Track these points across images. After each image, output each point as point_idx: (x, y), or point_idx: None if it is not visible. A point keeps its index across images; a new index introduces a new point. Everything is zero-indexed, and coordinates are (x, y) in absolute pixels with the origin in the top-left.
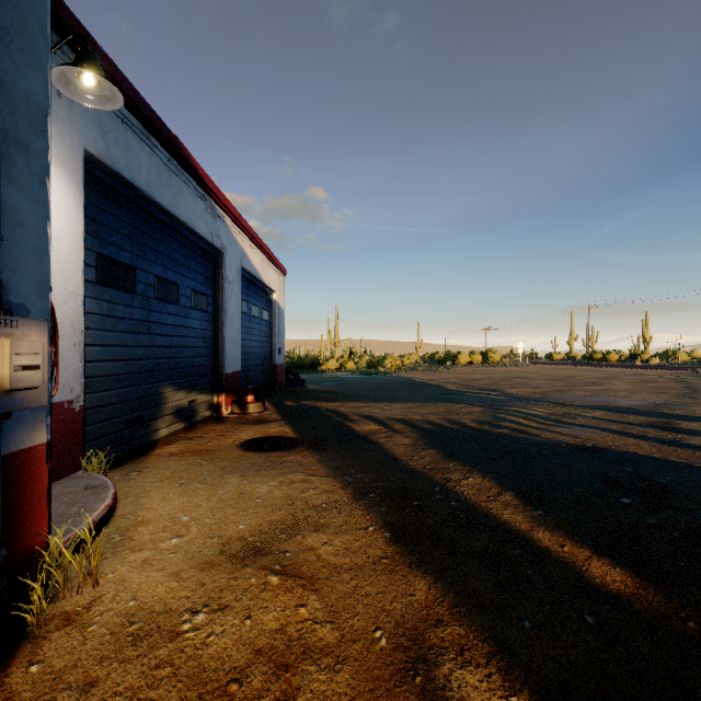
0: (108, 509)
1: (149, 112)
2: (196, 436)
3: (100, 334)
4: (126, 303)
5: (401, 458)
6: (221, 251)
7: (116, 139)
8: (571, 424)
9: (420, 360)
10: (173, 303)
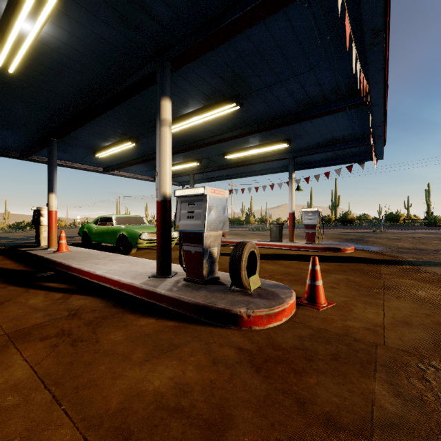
0: None
1: None
2: None
3: None
4: None
5: None
6: None
7: None
8: None
9: (5, 227)
10: None
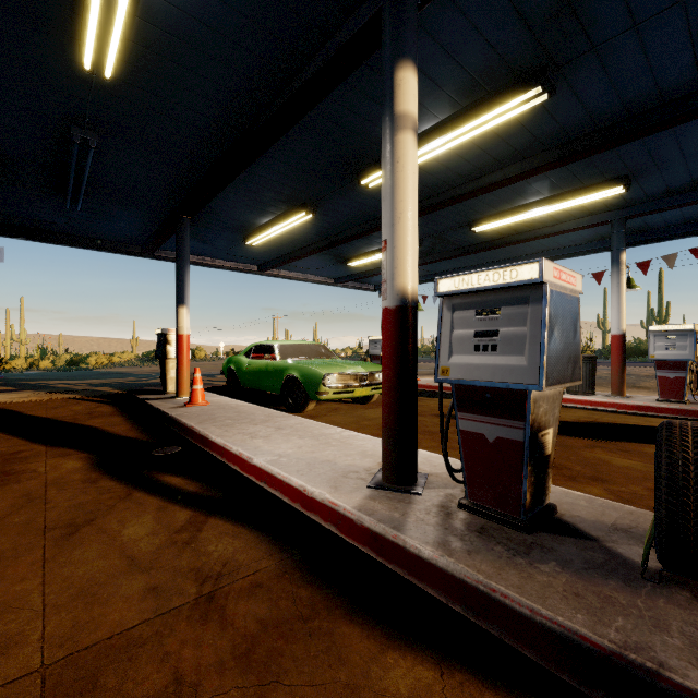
0: None
1: None
2: None
3: None
4: None
5: (77, 388)
6: None
7: None
8: None
9: (133, 358)
10: None
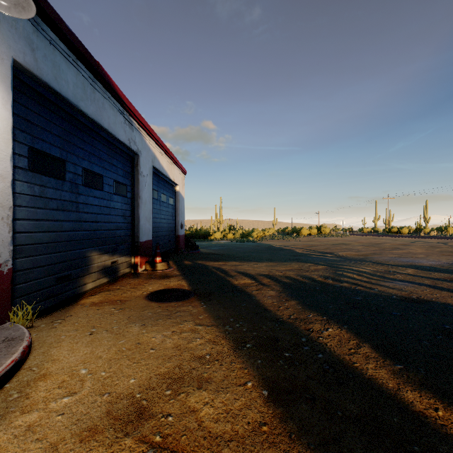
0: (14, 364)
1: (74, 39)
2: (115, 288)
3: (32, 211)
4: (56, 188)
5: (270, 308)
6: (137, 153)
7: (45, 56)
8: (393, 279)
9: (275, 233)
10: (98, 190)
